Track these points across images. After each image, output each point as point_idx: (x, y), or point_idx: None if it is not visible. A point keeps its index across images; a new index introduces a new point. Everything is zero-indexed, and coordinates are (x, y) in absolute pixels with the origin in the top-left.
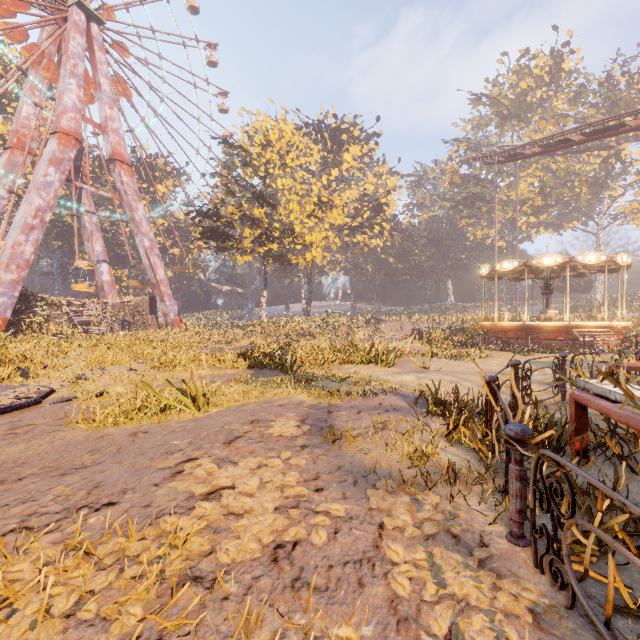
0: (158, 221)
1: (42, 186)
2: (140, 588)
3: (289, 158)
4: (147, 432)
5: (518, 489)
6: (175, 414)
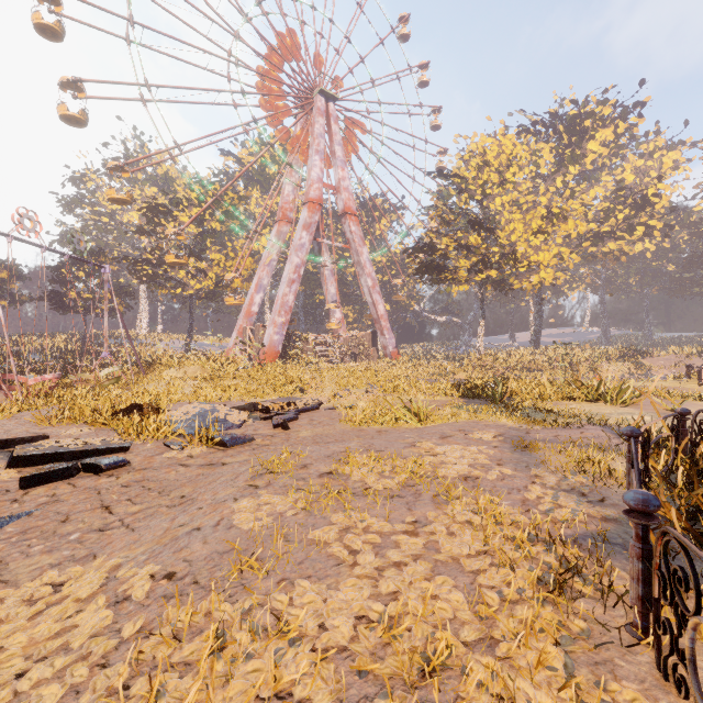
0: (377, 259)
1: (298, 248)
2: (404, 472)
3: (510, 173)
4: (387, 431)
5: (629, 469)
6: (403, 424)
